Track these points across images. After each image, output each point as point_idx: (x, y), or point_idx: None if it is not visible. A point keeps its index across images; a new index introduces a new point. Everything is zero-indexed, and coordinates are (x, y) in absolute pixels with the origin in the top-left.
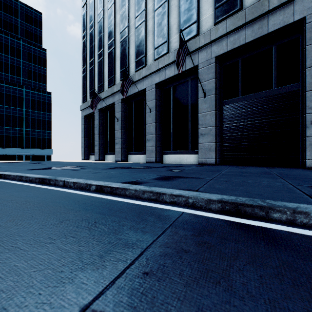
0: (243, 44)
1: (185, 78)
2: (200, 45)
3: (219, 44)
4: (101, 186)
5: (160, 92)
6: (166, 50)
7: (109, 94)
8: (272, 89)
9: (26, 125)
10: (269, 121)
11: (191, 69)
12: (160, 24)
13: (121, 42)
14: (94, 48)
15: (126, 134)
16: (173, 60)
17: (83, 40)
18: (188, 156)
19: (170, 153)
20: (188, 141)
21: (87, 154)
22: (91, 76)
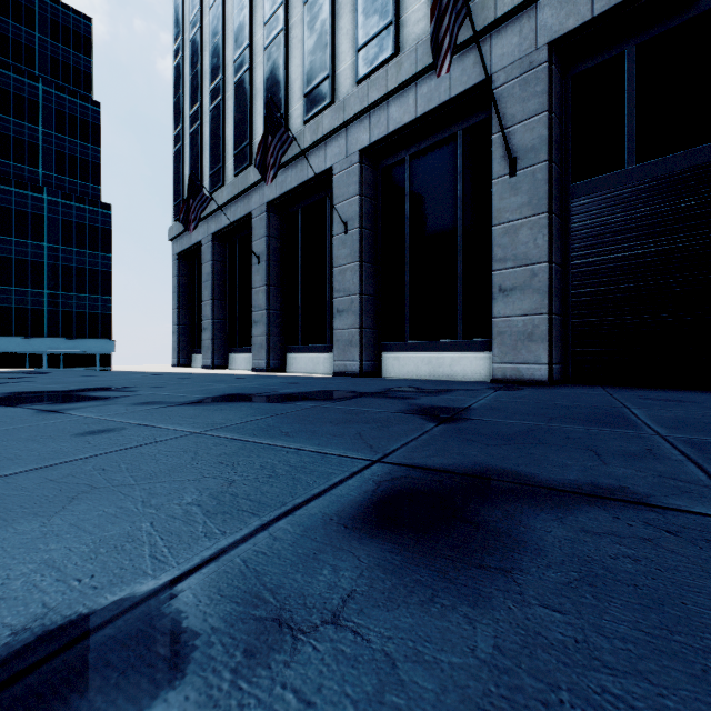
0: None
1: (445, 129)
2: (497, 12)
3: (564, 0)
4: None
5: (373, 177)
6: (391, 48)
7: (238, 193)
8: None
9: (51, 282)
10: None
11: (467, 96)
12: None
13: (266, 48)
14: (200, 77)
15: (282, 298)
16: (412, 74)
17: (174, 61)
18: (457, 356)
19: (402, 348)
20: (457, 313)
21: (187, 352)
22: (194, 151)
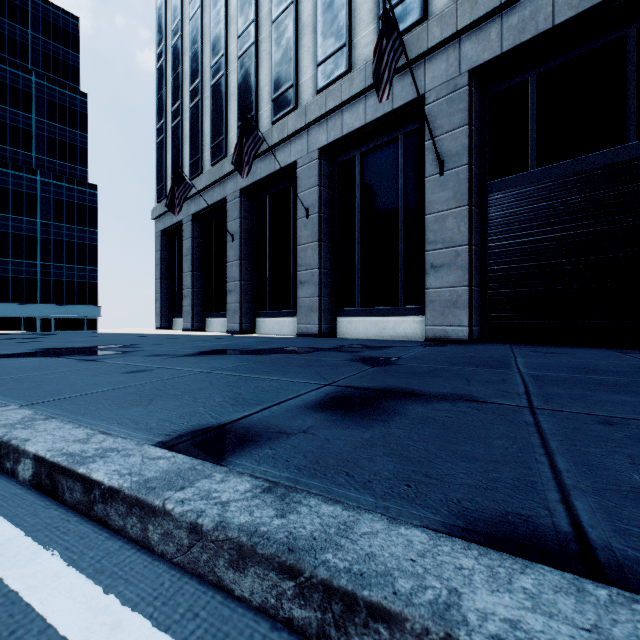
0: (546, 29)
1: (389, 133)
2: (429, 43)
3: (480, 37)
4: (50, 469)
5: (330, 170)
6: (345, 66)
7: (215, 180)
8: (625, 145)
9: (43, 254)
10: (615, 228)
11: (406, 108)
12: (330, 4)
13: (239, 58)
14: (181, 78)
15: (253, 271)
16: (361, 88)
17: (158, 64)
18: (399, 320)
19: (354, 313)
20: (399, 285)
21: (169, 317)
22: (175, 142)
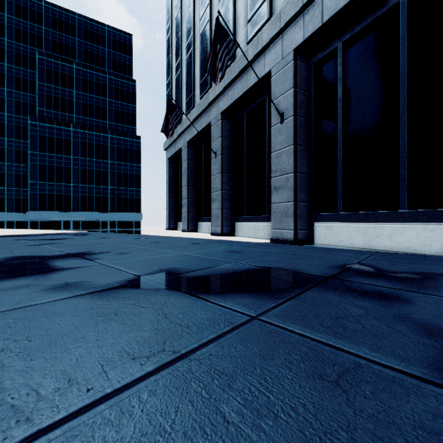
0: None
1: (384, 3)
2: None
3: None
4: None
5: (306, 71)
6: None
7: (202, 110)
8: None
9: (111, 182)
10: None
11: None
12: None
13: None
14: (181, 40)
15: (232, 182)
16: None
17: (167, 36)
18: (399, 227)
19: (334, 218)
20: (400, 183)
21: (174, 220)
22: (177, 90)
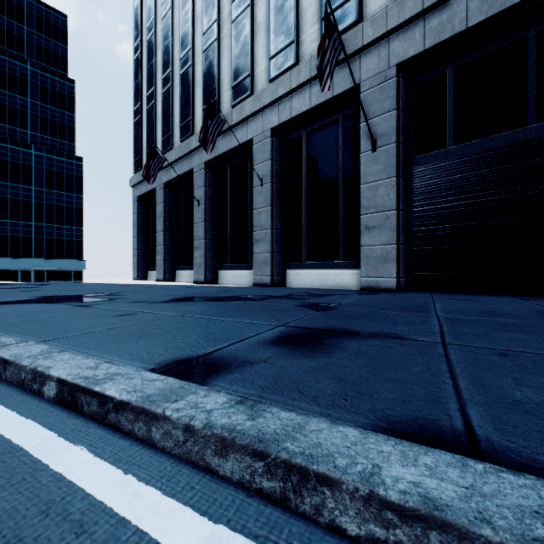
0: (461, 30)
1: (330, 116)
2: (364, 41)
3: (406, 37)
4: (71, 389)
5: (281, 146)
6: (293, 59)
7: (183, 154)
8: (526, 127)
9: (37, 216)
10: (518, 196)
11: (344, 95)
12: (281, 7)
13: (204, 51)
14: (155, 68)
15: (216, 231)
16: (307, 78)
17: (135, 55)
18: (338, 272)
19: (300, 266)
20: (338, 243)
21: (144, 269)
22: (150, 122)
